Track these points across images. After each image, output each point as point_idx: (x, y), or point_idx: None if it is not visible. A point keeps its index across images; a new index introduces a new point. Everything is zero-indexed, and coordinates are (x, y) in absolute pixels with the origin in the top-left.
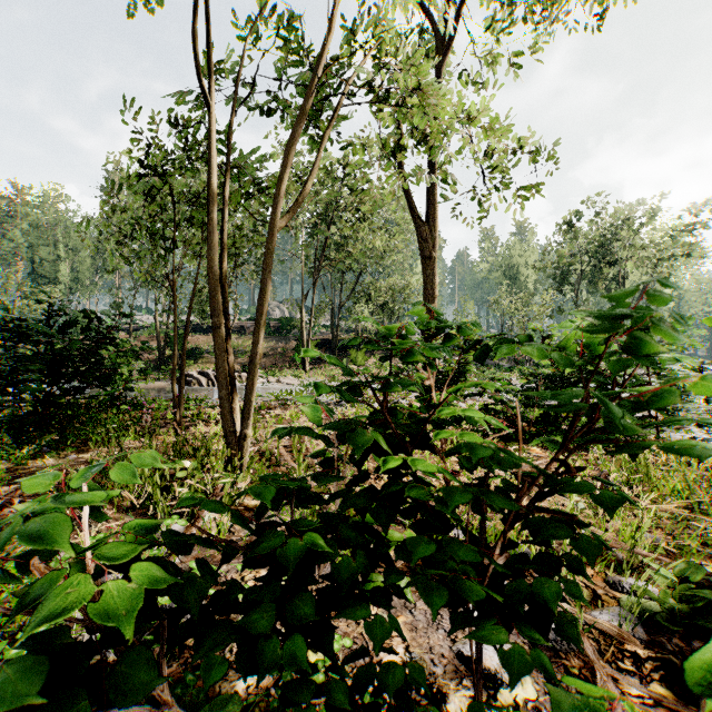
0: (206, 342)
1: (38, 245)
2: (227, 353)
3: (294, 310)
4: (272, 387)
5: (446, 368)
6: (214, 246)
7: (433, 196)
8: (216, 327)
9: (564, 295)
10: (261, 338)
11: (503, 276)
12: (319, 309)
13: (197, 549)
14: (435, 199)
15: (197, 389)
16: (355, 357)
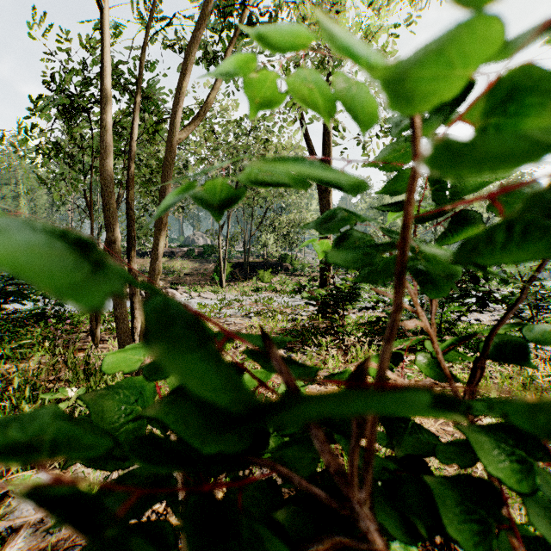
0: (142, 264)
1: (1, 184)
2: (130, 270)
3: (213, 238)
4: (193, 301)
5: (343, 285)
6: (108, 156)
7: (328, 138)
8: (111, 242)
9: (425, 228)
10: (161, 255)
11: (378, 213)
12: (234, 238)
13: (51, 520)
14: (330, 141)
15: (128, 303)
16: (262, 276)
